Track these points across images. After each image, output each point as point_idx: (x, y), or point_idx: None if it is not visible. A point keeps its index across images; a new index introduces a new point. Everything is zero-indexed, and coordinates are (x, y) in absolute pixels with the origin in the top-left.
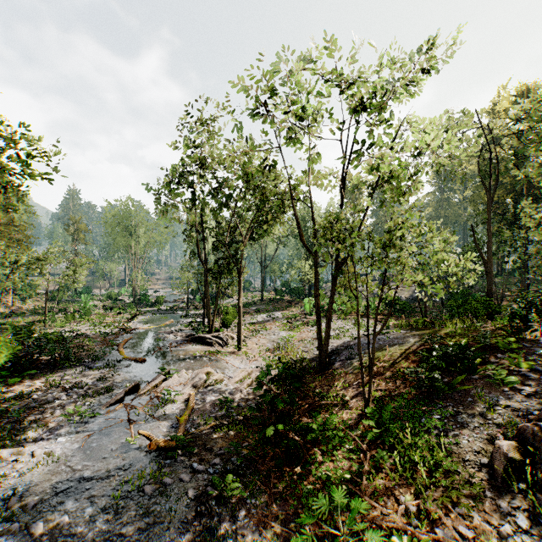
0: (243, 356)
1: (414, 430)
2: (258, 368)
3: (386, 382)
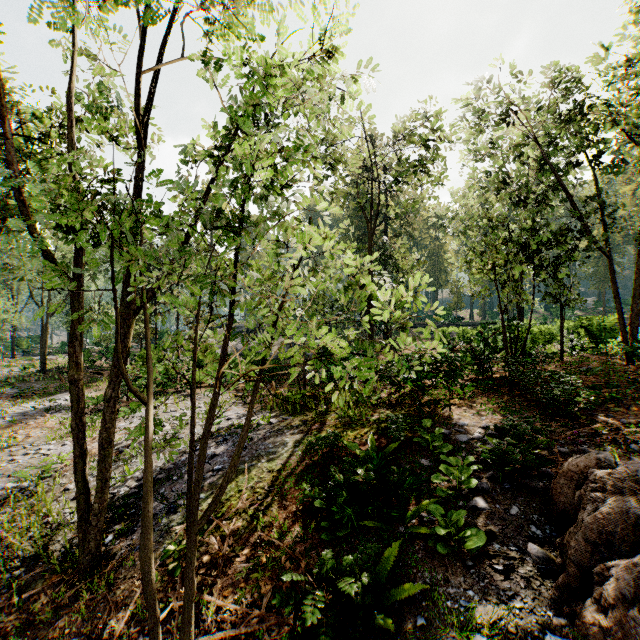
0: None
1: None
2: None
3: (238, 595)
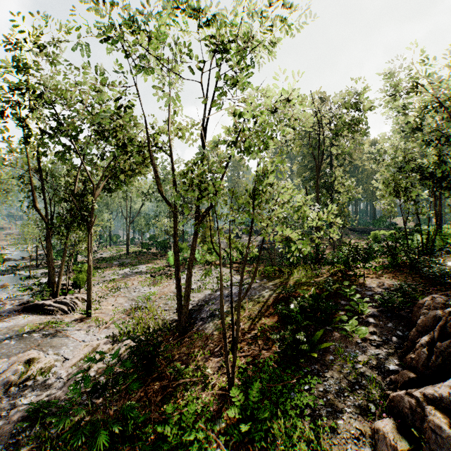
0: (92, 323)
1: (286, 415)
2: (108, 339)
3: (249, 344)
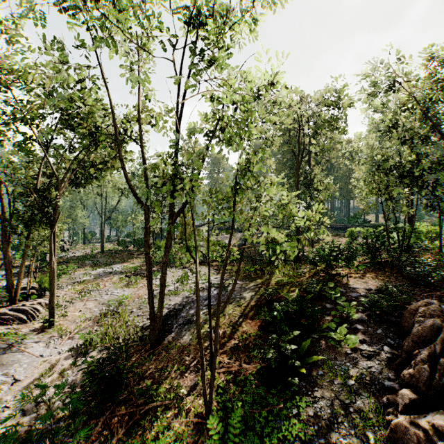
0: (55, 332)
1: None
2: (70, 353)
3: (229, 357)
